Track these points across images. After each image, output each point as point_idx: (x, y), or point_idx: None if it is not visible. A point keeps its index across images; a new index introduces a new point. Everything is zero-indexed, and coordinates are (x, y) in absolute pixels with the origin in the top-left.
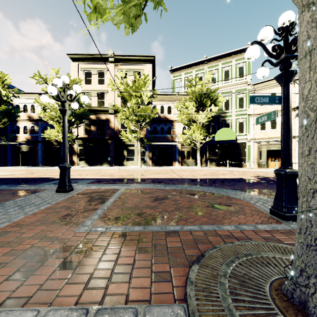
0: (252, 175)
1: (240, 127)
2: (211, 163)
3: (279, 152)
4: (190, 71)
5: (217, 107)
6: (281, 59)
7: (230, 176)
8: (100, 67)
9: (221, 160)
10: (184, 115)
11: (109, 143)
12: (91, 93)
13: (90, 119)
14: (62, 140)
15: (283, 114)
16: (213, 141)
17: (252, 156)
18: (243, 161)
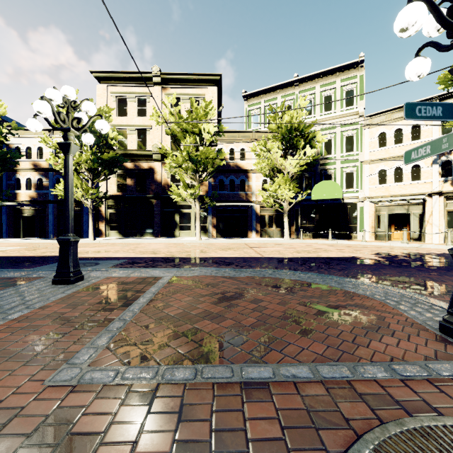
0: (370, 251)
1: (349, 179)
2: (304, 233)
3: (407, 217)
4: (274, 96)
5: (314, 150)
6: None
7: (336, 253)
8: (140, 91)
9: (320, 228)
10: (266, 162)
11: (153, 204)
12: (127, 129)
13: (125, 168)
14: (82, 199)
15: None
16: (307, 201)
17: (367, 223)
18: (352, 231)
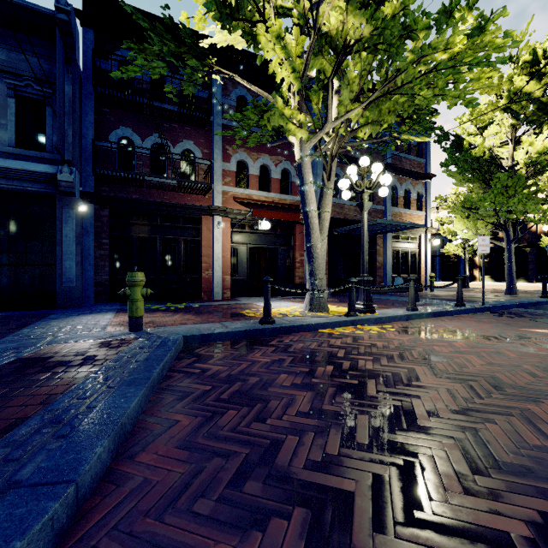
0: None
1: None
2: None
3: None
4: None
5: None
6: None
7: None
8: None
9: None
10: None
11: (526, 252)
12: None
13: None
14: (460, 254)
15: None
16: None
17: None
18: None
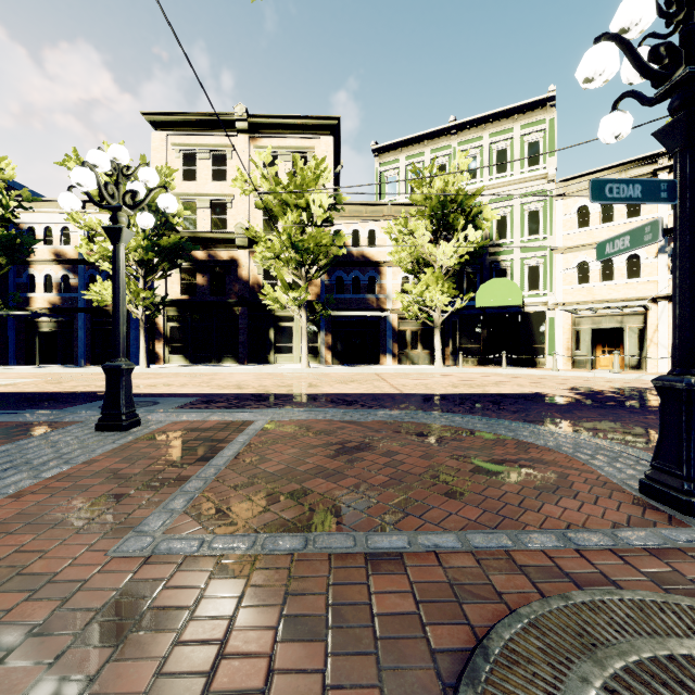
0: (563, 385)
1: (533, 276)
2: (465, 358)
3: (620, 333)
4: (420, 151)
5: (480, 232)
6: (674, 82)
7: (511, 387)
8: (216, 142)
9: (489, 351)
10: (407, 250)
11: (236, 314)
12: (197, 201)
13: (194, 259)
14: (129, 306)
15: (681, 228)
16: (470, 309)
17: (560, 342)
18: (538, 354)
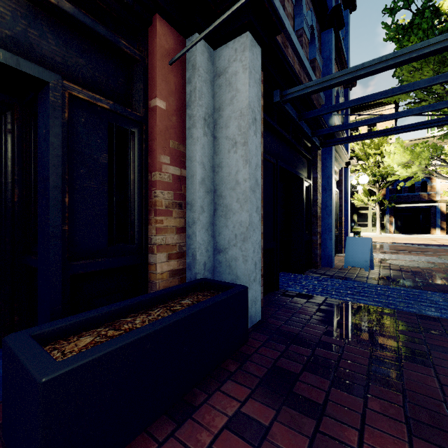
0: None
1: None
2: None
3: None
4: None
5: None
6: None
7: None
8: None
9: None
10: None
11: None
12: None
13: None
14: None
15: None
16: None
17: None
18: None
